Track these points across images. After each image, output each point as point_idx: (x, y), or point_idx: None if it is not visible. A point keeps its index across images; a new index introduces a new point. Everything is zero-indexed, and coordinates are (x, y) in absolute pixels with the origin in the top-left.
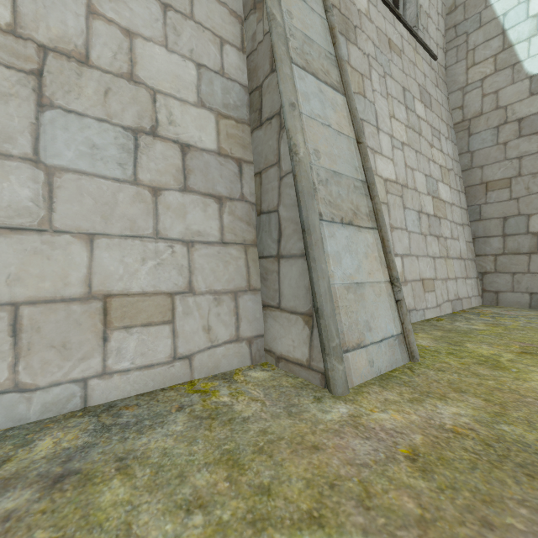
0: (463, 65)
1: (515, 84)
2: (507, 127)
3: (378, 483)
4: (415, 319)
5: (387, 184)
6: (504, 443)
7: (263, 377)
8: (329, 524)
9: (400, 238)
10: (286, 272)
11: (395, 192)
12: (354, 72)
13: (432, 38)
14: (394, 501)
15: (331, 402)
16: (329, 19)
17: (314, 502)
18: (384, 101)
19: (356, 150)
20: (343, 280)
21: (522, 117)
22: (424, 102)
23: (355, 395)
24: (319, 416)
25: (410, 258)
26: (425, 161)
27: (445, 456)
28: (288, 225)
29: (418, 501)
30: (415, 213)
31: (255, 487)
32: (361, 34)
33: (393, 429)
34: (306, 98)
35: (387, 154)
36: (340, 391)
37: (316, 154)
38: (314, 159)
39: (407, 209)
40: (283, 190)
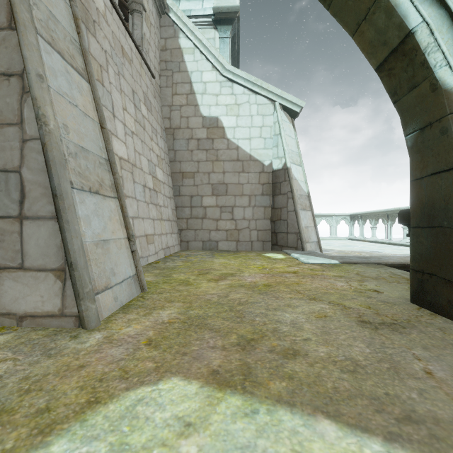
0: (170, 91)
1: (196, 117)
2: (193, 141)
3: (131, 364)
4: (142, 264)
5: (121, 161)
6: (191, 319)
7: (4, 339)
8: (104, 399)
9: (131, 204)
10: (32, 233)
11: (128, 168)
12: (94, 60)
13: (152, 61)
14: (142, 367)
15: (87, 334)
16: (74, 8)
17: (90, 394)
18: (119, 94)
19: (100, 132)
20: (93, 238)
21: (199, 138)
22: (147, 106)
23: (106, 324)
24: (79, 347)
25: (138, 220)
26: (148, 150)
27: (165, 336)
28: (35, 188)
29: (154, 361)
30: (142, 186)
31: (34, 414)
32: (99, 30)
33: (136, 334)
34: (53, 73)
35: (121, 137)
36: (93, 325)
37: (65, 128)
38: (64, 132)
39: (136, 183)
40: (28, 153)
